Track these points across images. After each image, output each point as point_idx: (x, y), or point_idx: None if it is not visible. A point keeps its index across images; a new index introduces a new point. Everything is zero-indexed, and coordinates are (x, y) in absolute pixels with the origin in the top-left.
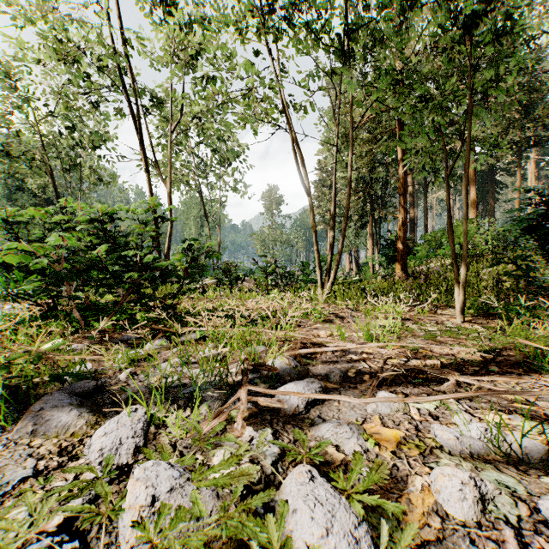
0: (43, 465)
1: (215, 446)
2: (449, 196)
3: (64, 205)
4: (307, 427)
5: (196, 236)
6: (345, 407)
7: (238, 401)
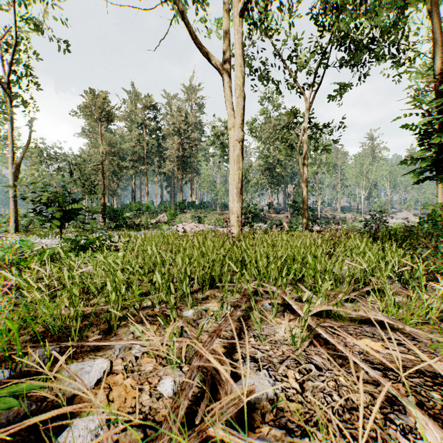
0: None
1: None
2: None
3: None
4: None
5: None
6: None
7: None
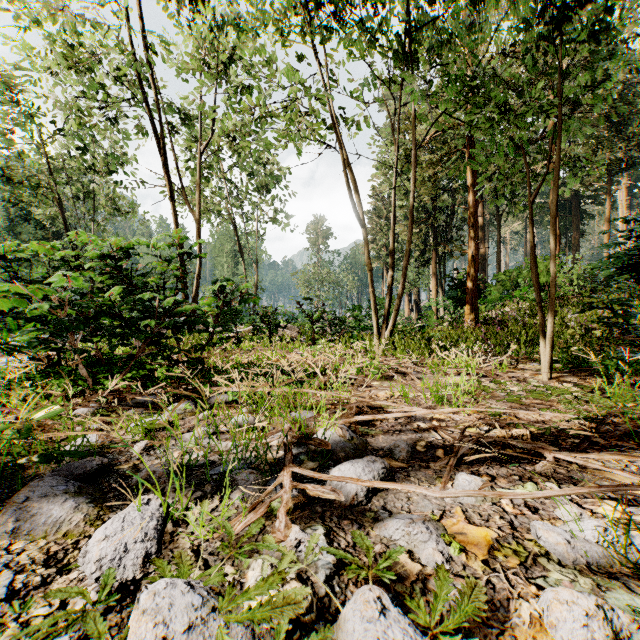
0: (22, 581)
1: (251, 552)
2: (532, 228)
3: (71, 238)
4: (369, 523)
5: (229, 275)
6: (416, 495)
7: (279, 486)
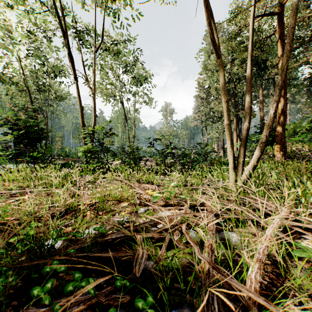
0: None
1: None
2: None
3: None
4: None
5: (121, 133)
6: None
7: None
